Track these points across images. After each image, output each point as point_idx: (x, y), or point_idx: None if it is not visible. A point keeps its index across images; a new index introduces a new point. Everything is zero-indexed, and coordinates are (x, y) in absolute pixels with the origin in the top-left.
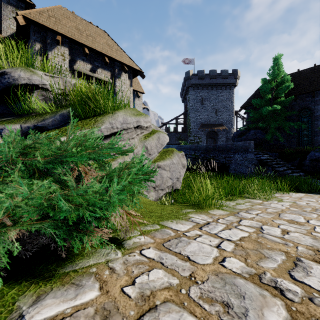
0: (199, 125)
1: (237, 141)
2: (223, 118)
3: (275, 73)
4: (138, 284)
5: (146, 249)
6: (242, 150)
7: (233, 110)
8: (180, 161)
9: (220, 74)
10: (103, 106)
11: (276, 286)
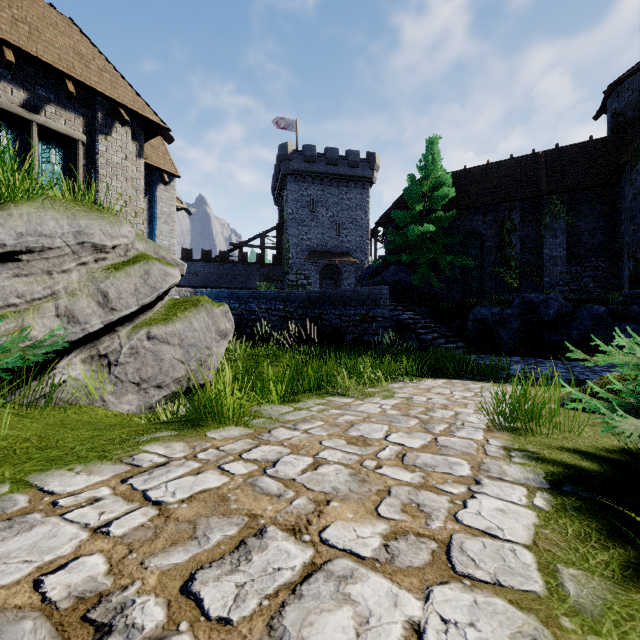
0: (306, 252)
1: (368, 285)
2: (351, 241)
3: (428, 167)
4: None
5: None
6: (370, 302)
7: (368, 227)
8: (213, 324)
9: (346, 157)
10: None
11: (108, 623)
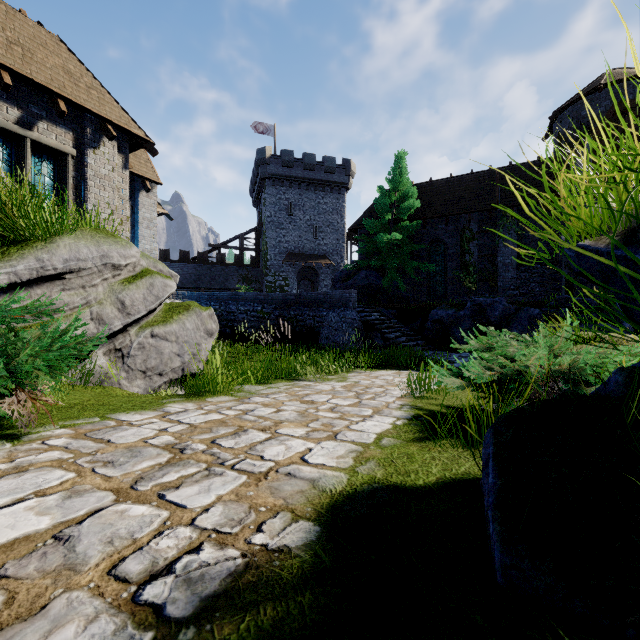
0: (284, 254)
1: (341, 288)
2: (328, 244)
3: (396, 180)
4: (18, 462)
5: (55, 439)
6: (340, 304)
7: (344, 231)
8: (202, 324)
9: (322, 163)
10: (22, 229)
11: (183, 448)
